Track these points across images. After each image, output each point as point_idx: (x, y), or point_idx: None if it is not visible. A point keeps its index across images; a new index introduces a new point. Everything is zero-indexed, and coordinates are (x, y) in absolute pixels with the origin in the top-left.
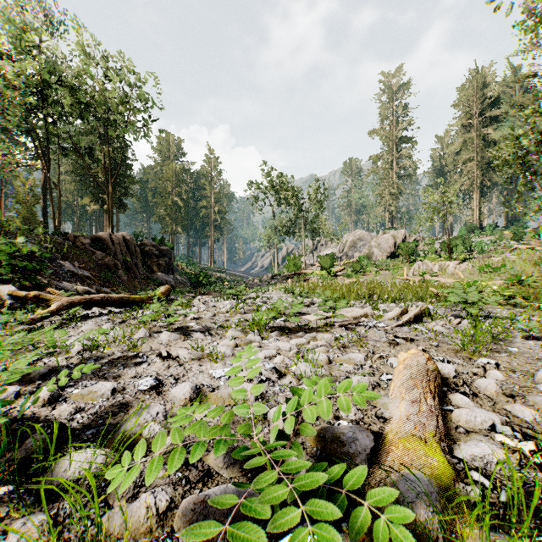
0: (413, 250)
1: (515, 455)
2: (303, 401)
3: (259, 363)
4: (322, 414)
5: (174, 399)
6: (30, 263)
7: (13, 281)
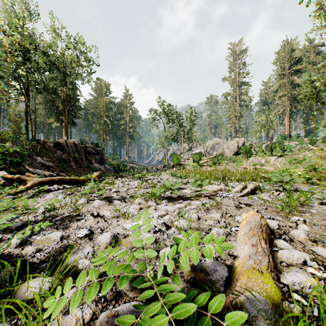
0: (249, 150)
1: (321, 281)
2: (181, 248)
3: (154, 220)
4: (194, 258)
5: (100, 243)
6: (16, 158)
7: (5, 169)
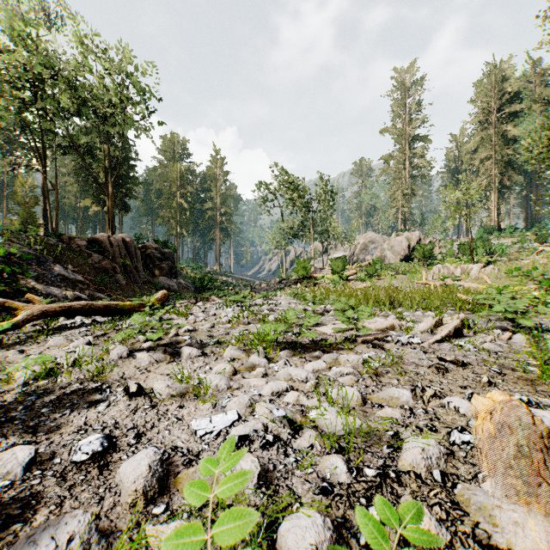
0: (430, 252)
1: None
2: None
3: (264, 408)
4: None
5: (121, 486)
6: (12, 266)
7: None
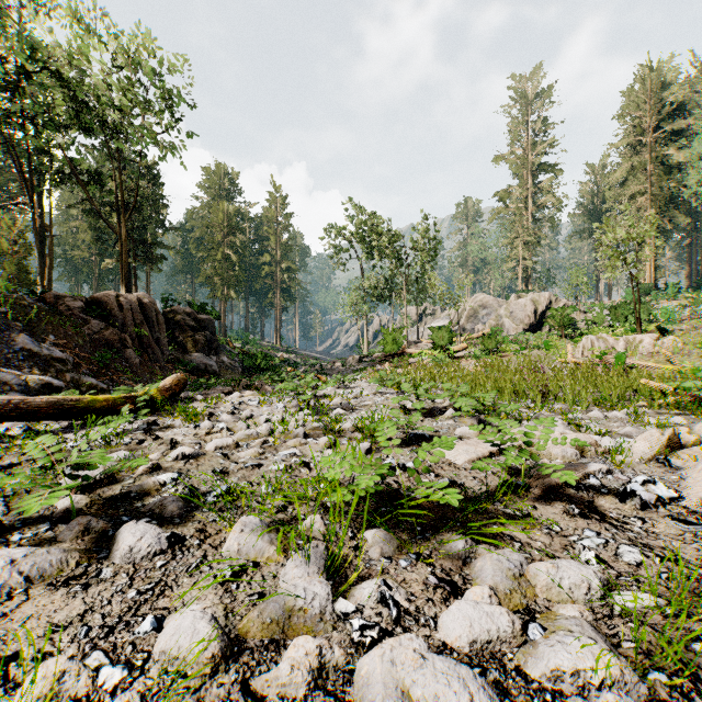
0: (570, 319)
1: None
2: None
3: None
4: None
5: None
6: None
7: None
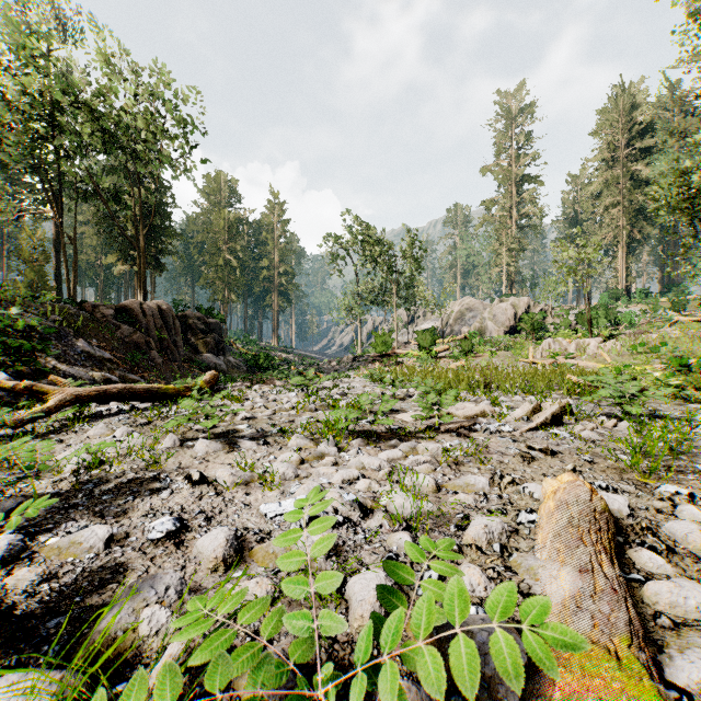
0: (540, 323)
1: None
2: (412, 630)
3: (334, 493)
4: (456, 679)
5: (200, 556)
6: (29, 342)
7: (5, 366)
